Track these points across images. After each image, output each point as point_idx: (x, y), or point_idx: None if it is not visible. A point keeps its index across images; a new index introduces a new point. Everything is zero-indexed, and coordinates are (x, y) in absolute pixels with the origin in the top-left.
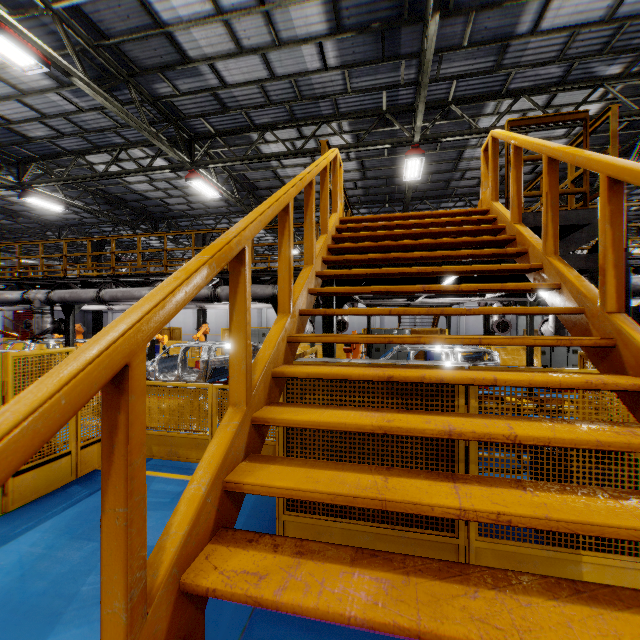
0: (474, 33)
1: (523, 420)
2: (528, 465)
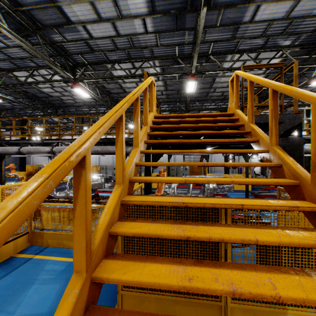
0: (222, 19)
1: (277, 272)
2: (259, 259)
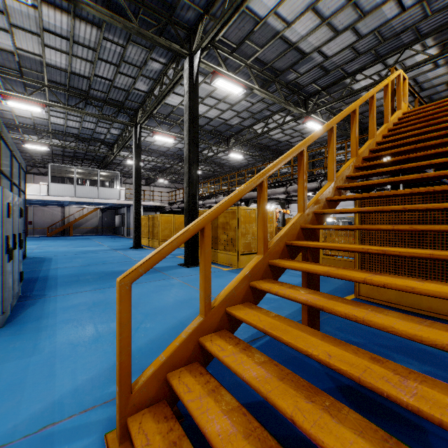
0: None
1: None
2: None
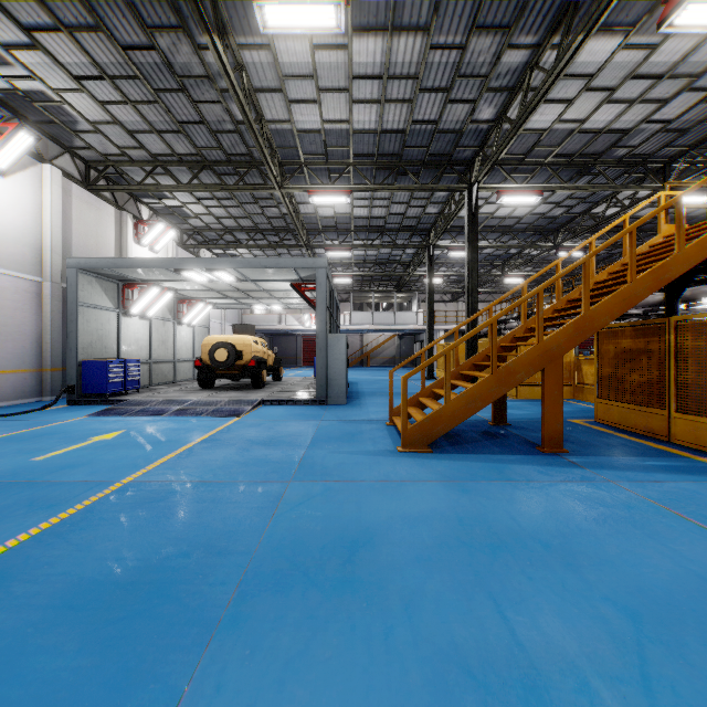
0: None
1: None
2: (700, 371)
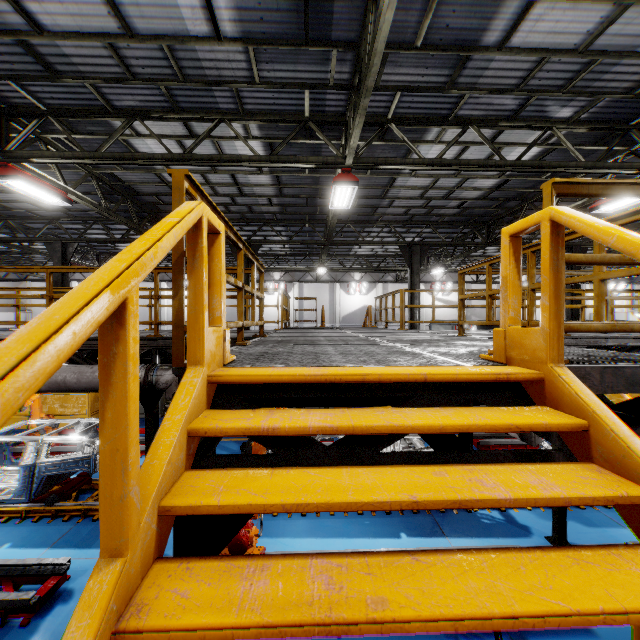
0: (432, 30)
1: None
2: None
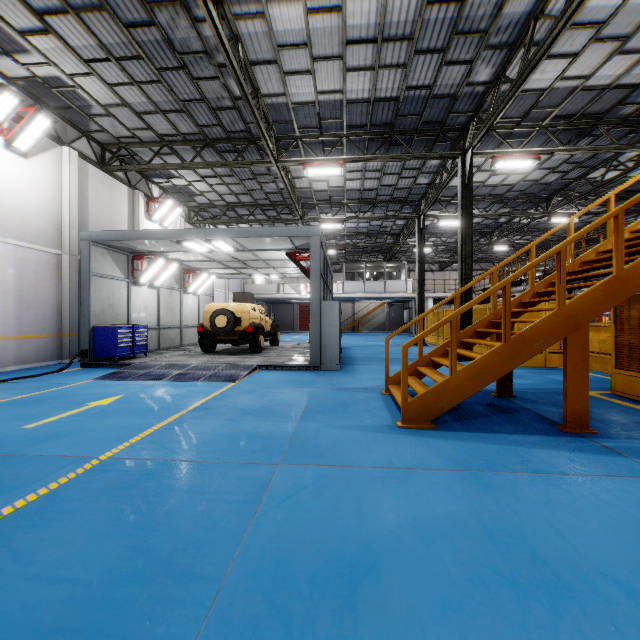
0: None
1: None
2: None
